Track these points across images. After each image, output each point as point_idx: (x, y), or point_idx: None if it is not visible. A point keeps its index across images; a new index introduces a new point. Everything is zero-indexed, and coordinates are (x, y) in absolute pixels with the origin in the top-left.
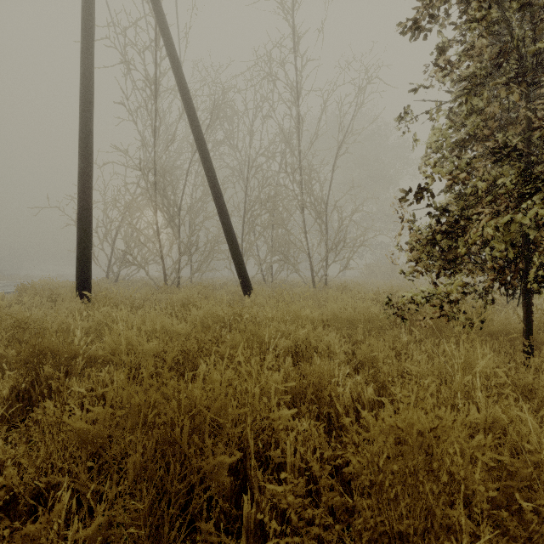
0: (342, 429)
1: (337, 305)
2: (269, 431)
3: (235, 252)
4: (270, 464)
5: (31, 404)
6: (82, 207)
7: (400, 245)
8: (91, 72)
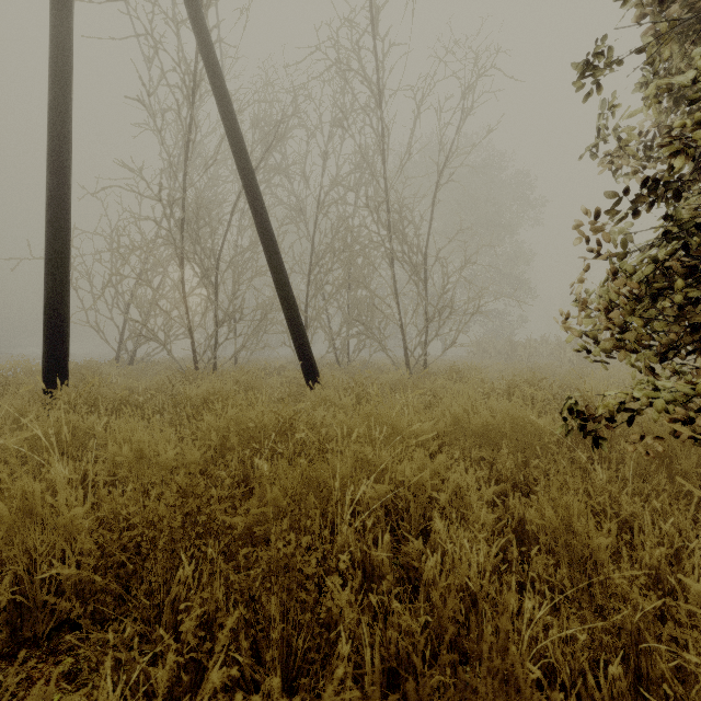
0: None
1: (460, 407)
2: None
3: (292, 321)
4: None
5: None
6: (51, 249)
7: (583, 300)
8: (67, 39)
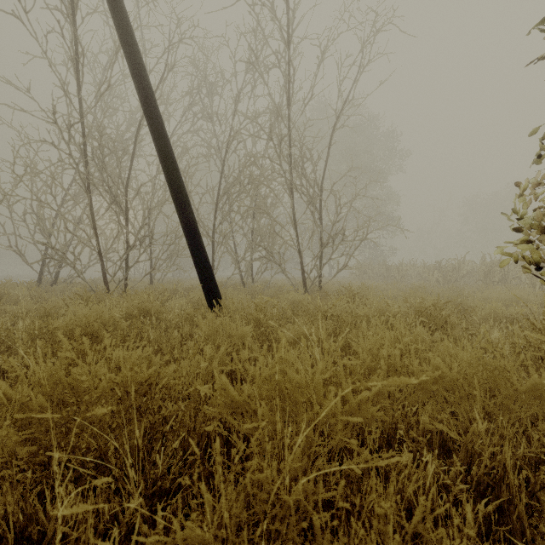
0: None
1: (395, 350)
2: None
3: (193, 242)
4: None
5: None
6: None
7: None
8: None
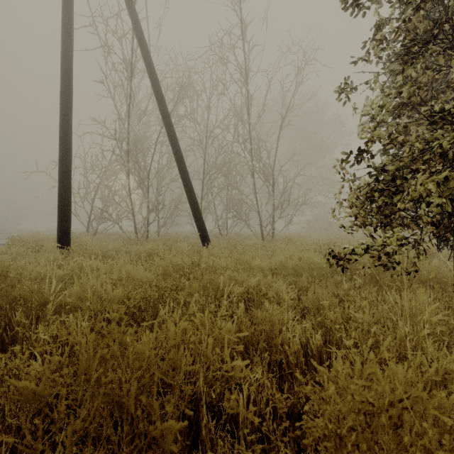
0: (292, 374)
1: (283, 255)
2: (222, 381)
3: (195, 210)
4: (223, 415)
5: (4, 347)
6: (62, 170)
7: (341, 202)
8: (70, 54)
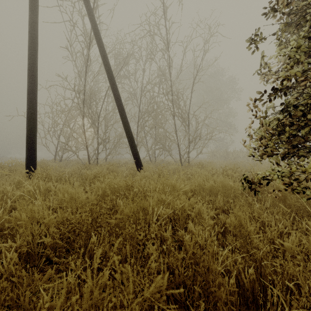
0: None
1: (201, 179)
2: None
3: (131, 143)
4: None
5: None
6: (29, 112)
7: (251, 135)
8: (36, 23)
